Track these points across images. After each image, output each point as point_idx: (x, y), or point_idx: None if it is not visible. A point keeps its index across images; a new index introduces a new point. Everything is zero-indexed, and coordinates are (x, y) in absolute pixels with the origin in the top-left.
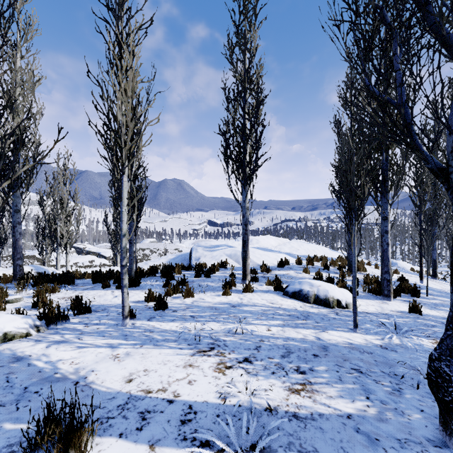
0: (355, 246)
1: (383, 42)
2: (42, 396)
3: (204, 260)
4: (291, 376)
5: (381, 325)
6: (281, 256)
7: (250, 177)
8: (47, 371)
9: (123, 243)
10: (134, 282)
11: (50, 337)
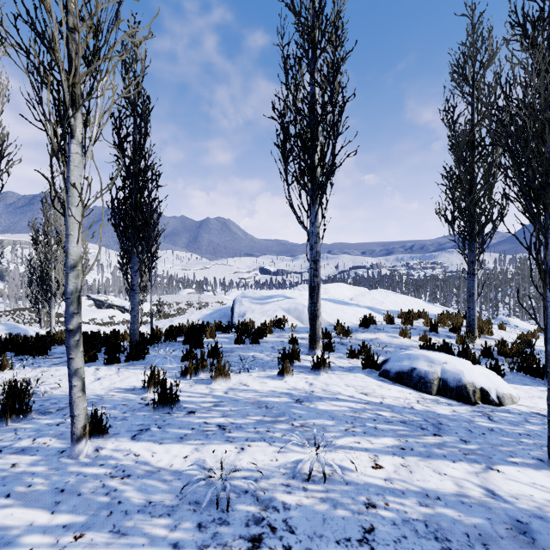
0: None
1: None
2: None
3: (252, 317)
4: None
5: None
6: (361, 311)
7: (322, 185)
8: None
9: (70, 284)
10: (135, 353)
11: None
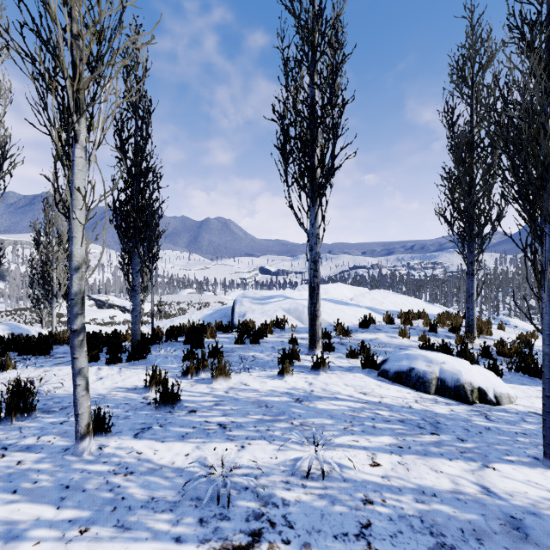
0: None
1: None
2: None
3: (252, 317)
4: None
5: None
6: (361, 312)
7: (321, 187)
8: None
9: (74, 285)
10: (136, 353)
11: None
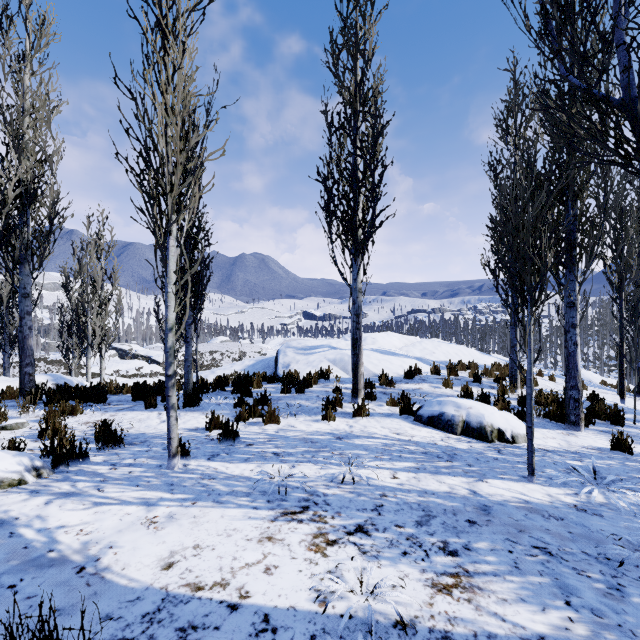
0: (531, 347)
1: (589, 4)
2: (19, 593)
3: (297, 368)
4: (435, 559)
5: (571, 470)
6: (409, 362)
7: (363, 244)
8: (37, 546)
9: (169, 342)
10: (191, 400)
11: (55, 486)
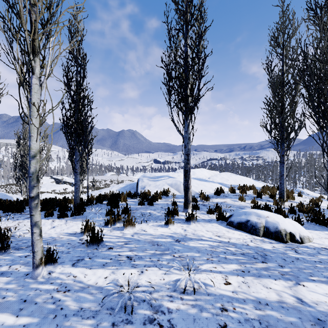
0: None
1: None
2: None
3: (149, 189)
4: None
5: None
6: (215, 185)
7: (191, 108)
8: None
9: (31, 167)
10: (77, 211)
11: None
